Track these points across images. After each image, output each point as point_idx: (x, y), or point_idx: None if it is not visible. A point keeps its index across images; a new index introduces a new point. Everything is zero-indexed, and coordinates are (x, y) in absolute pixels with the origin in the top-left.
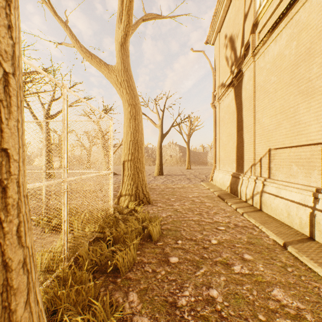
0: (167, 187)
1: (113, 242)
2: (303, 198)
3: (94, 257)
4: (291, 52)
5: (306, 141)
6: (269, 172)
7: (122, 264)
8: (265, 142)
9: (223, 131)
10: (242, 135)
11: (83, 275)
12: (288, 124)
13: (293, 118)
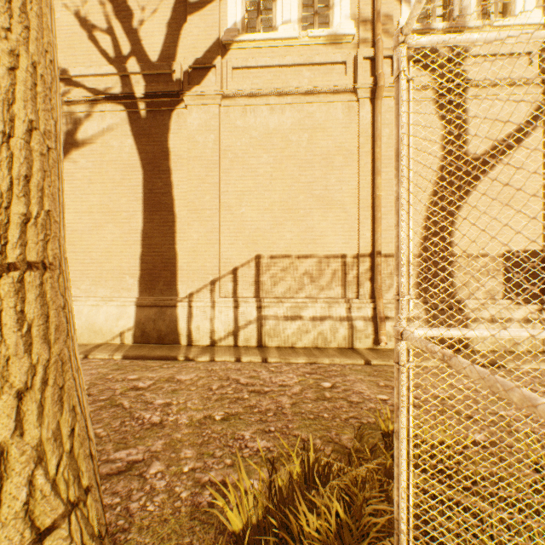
0: None
1: None
2: (334, 312)
3: None
4: (300, 143)
5: (322, 251)
6: (258, 289)
7: None
8: (248, 244)
9: None
10: (172, 221)
11: None
12: (296, 227)
13: (305, 223)
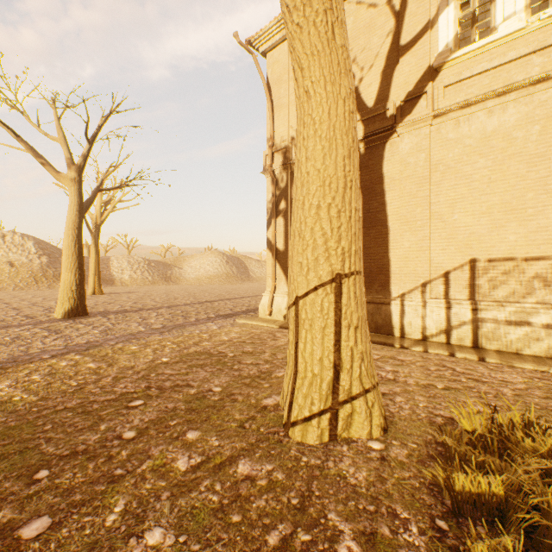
0: (224, 343)
1: None
2: None
3: None
4: (528, 137)
5: None
6: (472, 292)
7: None
8: (461, 248)
9: None
10: (385, 234)
11: None
12: (522, 228)
13: (534, 222)
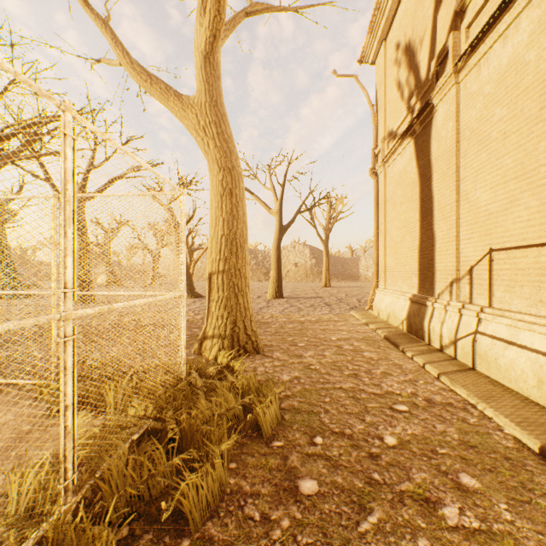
0: (291, 321)
1: (181, 443)
2: None
3: (136, 482)
4: (541, 55)
5: None
6: (490, 295)
7: (193, 504)
8: (481, 236)
9: (392, 218)
10: (432, 224)
11: (103, 537)
12: (534, 198)
13: None
